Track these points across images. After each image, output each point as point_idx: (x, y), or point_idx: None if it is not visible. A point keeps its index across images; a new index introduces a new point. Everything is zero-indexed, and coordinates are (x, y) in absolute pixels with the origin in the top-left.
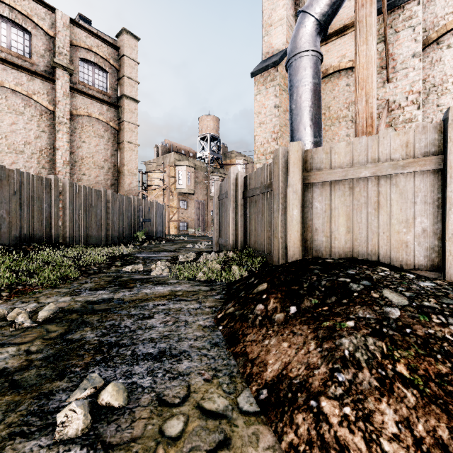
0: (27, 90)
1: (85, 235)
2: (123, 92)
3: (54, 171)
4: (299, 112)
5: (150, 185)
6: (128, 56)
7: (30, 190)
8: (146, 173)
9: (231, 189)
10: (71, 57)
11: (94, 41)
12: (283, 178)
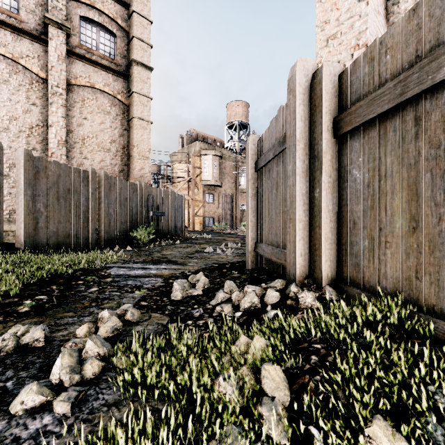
0: (12, 53)
1: (59, 233)
2: (133, 57)
3: (48, 154)
4: None
5: (174, 178)
6: (138, 13)
7: None
8: (171, 165)
9: (299, 117)
10: (69, 15)
11: None
12: None
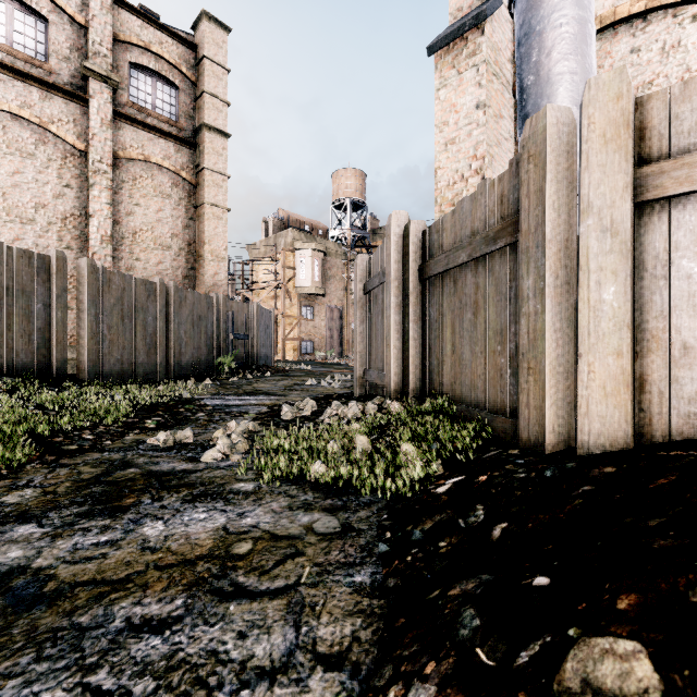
0: (39, 116)
1: (124, 362)
2: (203, 120)
3: (87, 254)
4: (546, 87)
5: (255, 282)
6: (211, 59)
7: (3, 276)
8: (250, 263)
9: (394, 260)
10: (115, 61)
11: (154, 34)
12: (557, 197)
